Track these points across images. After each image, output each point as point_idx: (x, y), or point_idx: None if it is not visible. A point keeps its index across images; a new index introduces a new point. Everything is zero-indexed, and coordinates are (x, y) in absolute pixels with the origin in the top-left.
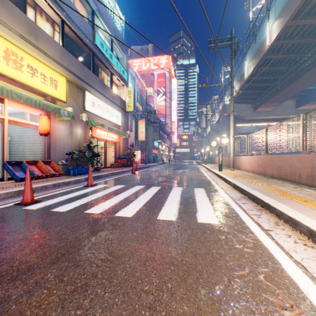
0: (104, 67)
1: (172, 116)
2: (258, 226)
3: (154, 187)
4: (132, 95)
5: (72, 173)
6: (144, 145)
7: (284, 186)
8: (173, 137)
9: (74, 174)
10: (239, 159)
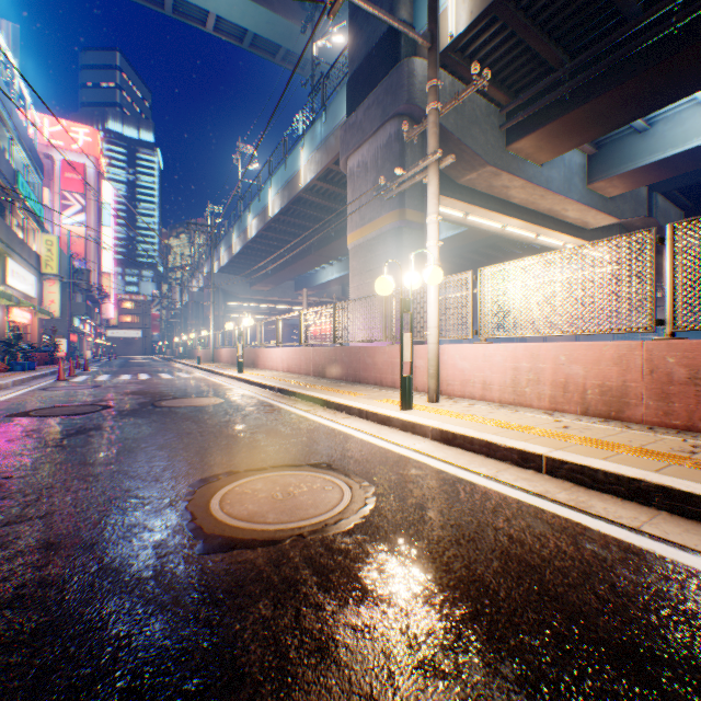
0: (18, 210)
1: (103, 260)
2: (208, 376)
3: (143, 374)
4: (56, 248)
5: (20, 368)
6: (51, 325)
7: (235, 367)
8: (107, 306)
9: (25, 370)
10: (221, 352)
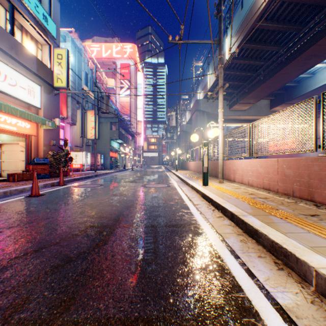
0: None
1: (138, 114)
2: None
3: None
4: (63, 61)
5: None
6: (99, 146)
7: None
8: (139, 139)
9: None
10: (231, 164)
